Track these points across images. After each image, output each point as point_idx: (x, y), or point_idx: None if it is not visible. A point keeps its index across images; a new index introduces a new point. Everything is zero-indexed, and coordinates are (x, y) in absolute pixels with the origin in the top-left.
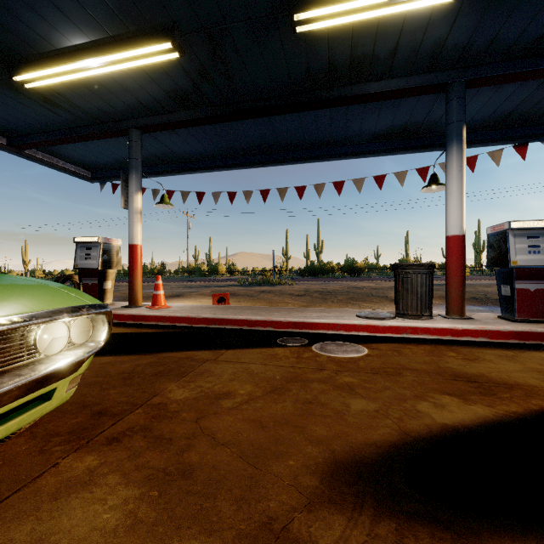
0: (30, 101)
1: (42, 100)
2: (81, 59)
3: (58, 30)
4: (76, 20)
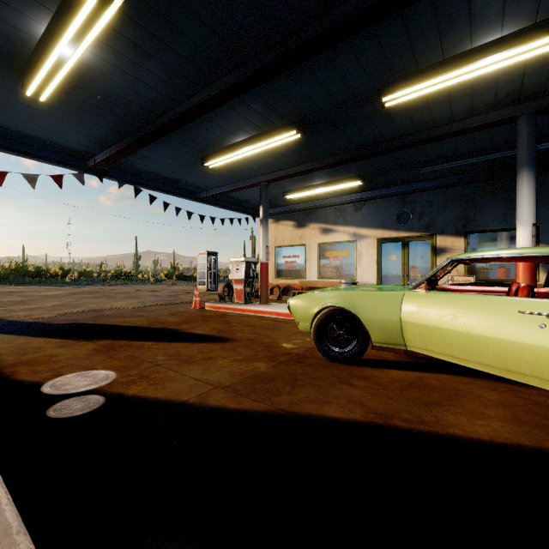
0: None
1: None
2: None
3: None
4: None
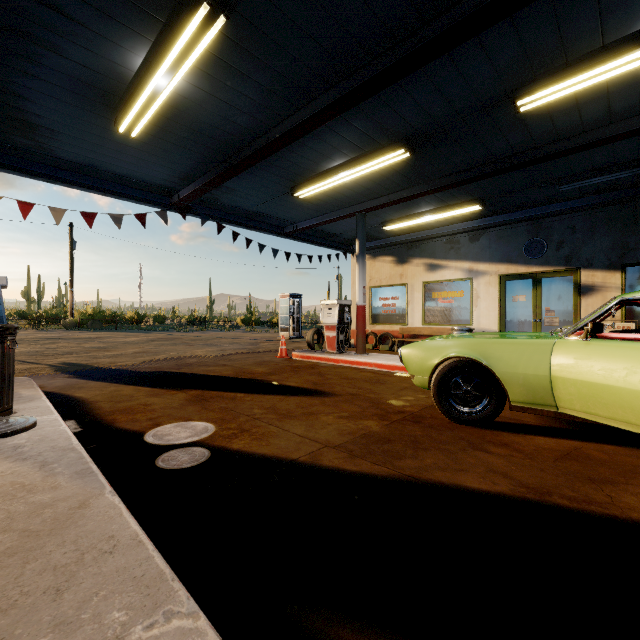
0: None
1: None
2: None
3: None
4: None
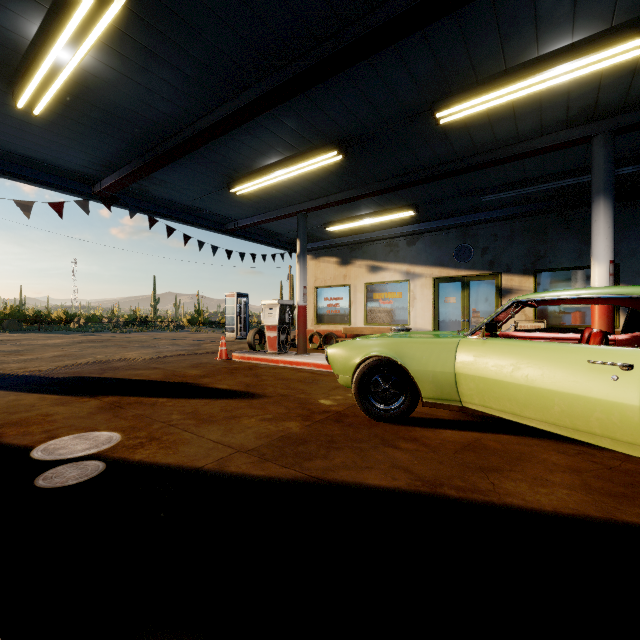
0: None
1: None
2: None
3: None
4: None
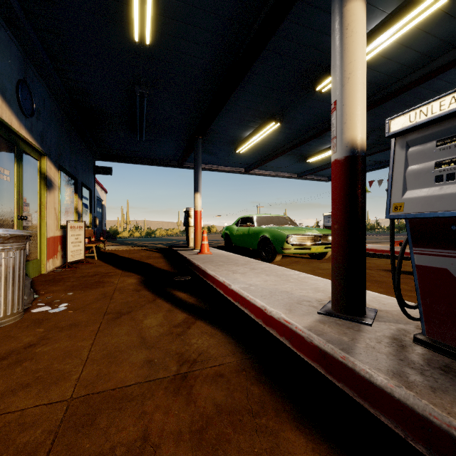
0: (308, 163)
1: (313, 161)
2: (328, 151)
3: (322, 146)
4: (328, 143)
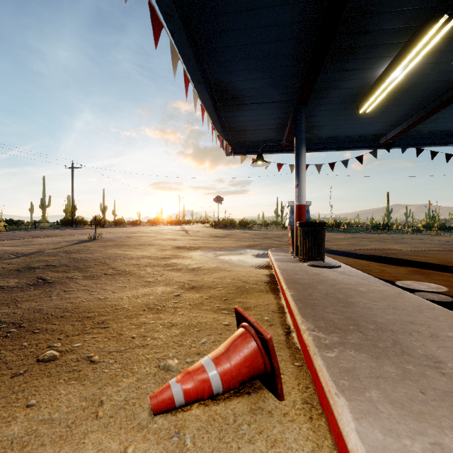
0: None
1: None
2: None
3: None
4: None
